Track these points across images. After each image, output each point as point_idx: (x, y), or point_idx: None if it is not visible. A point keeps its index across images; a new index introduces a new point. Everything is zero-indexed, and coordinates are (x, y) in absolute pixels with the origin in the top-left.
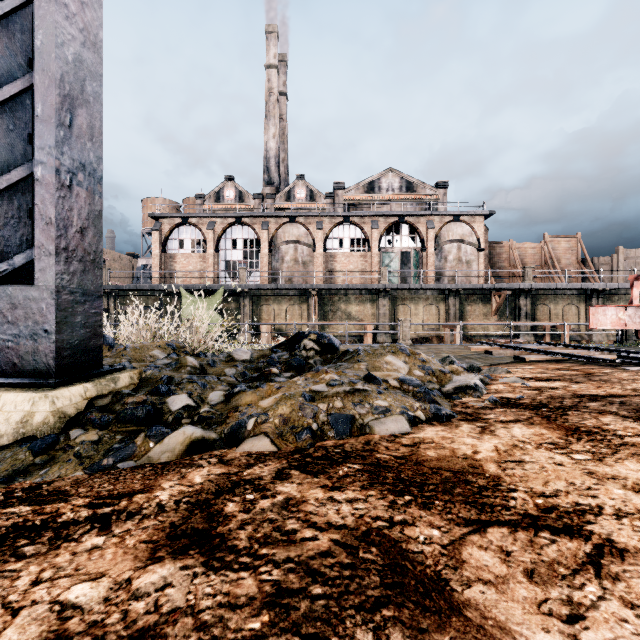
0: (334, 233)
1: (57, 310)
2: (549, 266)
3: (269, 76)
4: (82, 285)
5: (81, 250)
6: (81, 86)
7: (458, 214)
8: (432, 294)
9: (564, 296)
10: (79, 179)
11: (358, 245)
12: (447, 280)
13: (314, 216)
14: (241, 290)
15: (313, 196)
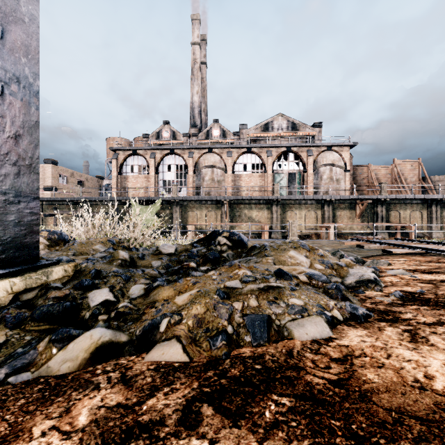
0: (240, 160)
1: None
2: (398, 182)
3: (194, 50)
4: (16, 187)
5: (15, 155)
6: (15, 5)
7: (330, 145)
8: (312, 203)
9: (411, 204)
10: (12, 89)
11: (257, 169)
12: (322, 193)
13: (226, 148)
14: (173, 200)
15: (225, 134)
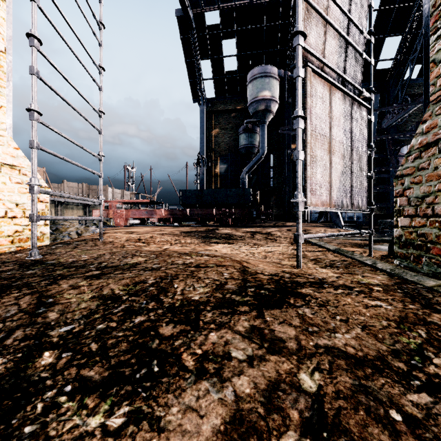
0: None
1: None
2: None
3: None
4: None
5: None
6: None
7: None
8: None
9: None
10: None
11: None
12: None
13: None
14: None
15: None
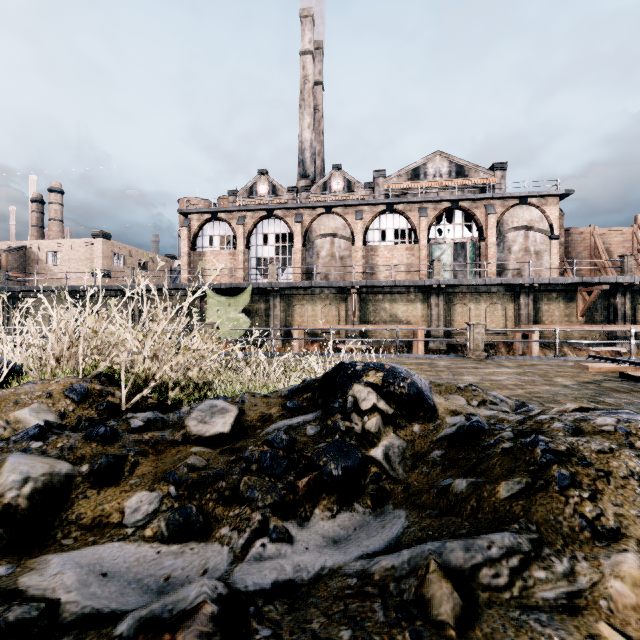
0: (375, 224)
1: None
2: None
3: (304, 63)
4: None
5: None
6: None
7: (525, 196)
8: (498, 291)
9: None
10: None
11: (401, 238)
12: (511, 275)
13: (353, 205)
14: (271, 289)
15: (351, 187)
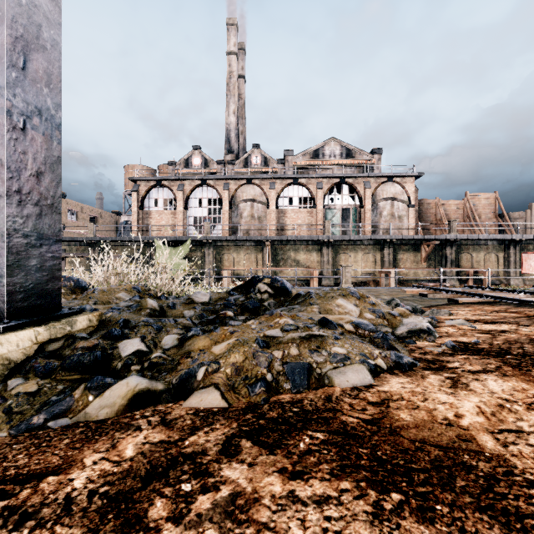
0: (285, 193)
1: (8, 253)
2: (470, 220)
3: (230, 61)
4: (38, 229)
5: (37, 194)
6: (37, 31)
7: (391, 176)
8: (369, 244)
9: (485, 246)
10: (34, 123)
11: (305, 203)
12: (382, 232)
13: (268, 178)
14: (206, 241)
15: (267, 162)
